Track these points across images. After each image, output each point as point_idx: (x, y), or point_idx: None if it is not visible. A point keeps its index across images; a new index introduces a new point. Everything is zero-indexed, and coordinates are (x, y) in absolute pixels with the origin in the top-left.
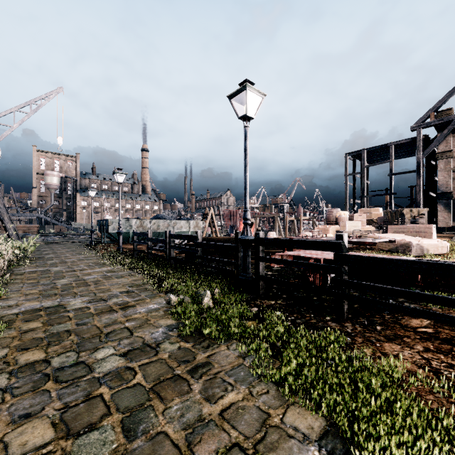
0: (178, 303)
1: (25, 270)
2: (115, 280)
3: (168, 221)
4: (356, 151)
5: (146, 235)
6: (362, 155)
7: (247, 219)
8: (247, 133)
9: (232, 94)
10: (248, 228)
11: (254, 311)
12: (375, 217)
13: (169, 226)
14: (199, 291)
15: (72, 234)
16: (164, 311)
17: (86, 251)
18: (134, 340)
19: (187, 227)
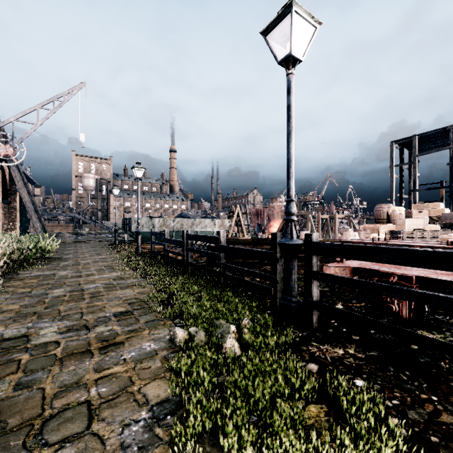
0: (184, 347)
1: (30, 274)
2: (118, 292)
3: (192, 220)
4: (405, 138)
5: (163, 235)
6: (412, 142)
7: (292, 213)
8: (291, 83)
9: (269, 25)
10: (293, 227)
11: (314, 379)
12: (434, 213)
13: (193, 225)
14: (219, 321)
15: (103, 233)
16: (162, 360)
17: (107, 251)
18: (85, 448)
19: (212, 226)
